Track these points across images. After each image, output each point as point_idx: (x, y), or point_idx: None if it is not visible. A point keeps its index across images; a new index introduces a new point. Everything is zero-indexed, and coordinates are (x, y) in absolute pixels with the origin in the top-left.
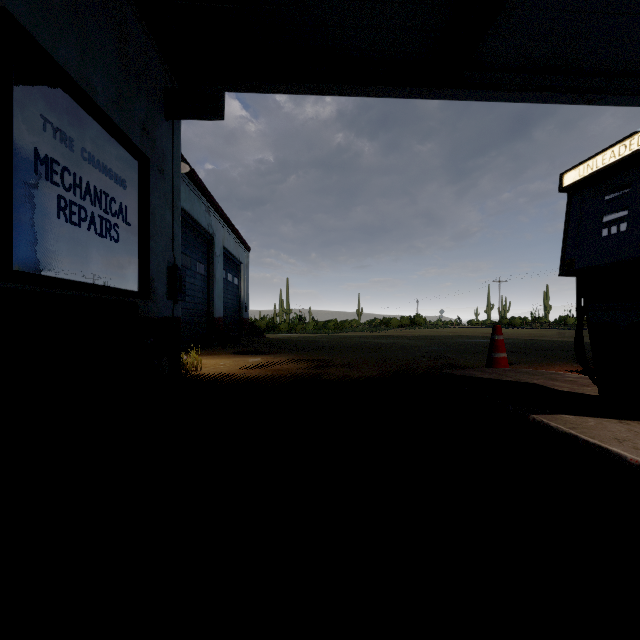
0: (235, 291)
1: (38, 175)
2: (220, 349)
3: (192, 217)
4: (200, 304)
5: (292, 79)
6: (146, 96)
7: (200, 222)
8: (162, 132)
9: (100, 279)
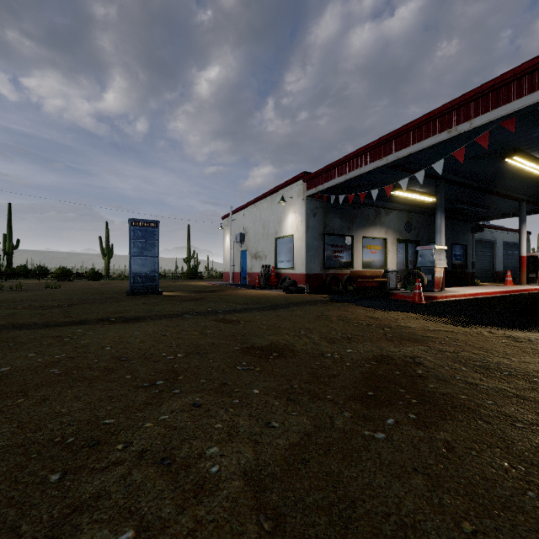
0: (515, 258)
1: (453, 257)
2: (495, 282)
3: (483, 239)
4: (488, 266)
5: (503, 218)
6: (466, 234)
7: (487, 239)
8: (470, 236)
9: (459, 267)
